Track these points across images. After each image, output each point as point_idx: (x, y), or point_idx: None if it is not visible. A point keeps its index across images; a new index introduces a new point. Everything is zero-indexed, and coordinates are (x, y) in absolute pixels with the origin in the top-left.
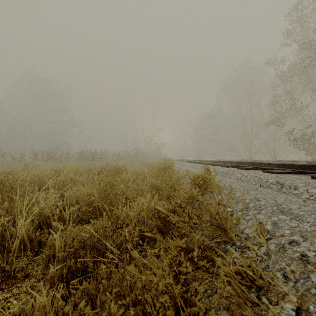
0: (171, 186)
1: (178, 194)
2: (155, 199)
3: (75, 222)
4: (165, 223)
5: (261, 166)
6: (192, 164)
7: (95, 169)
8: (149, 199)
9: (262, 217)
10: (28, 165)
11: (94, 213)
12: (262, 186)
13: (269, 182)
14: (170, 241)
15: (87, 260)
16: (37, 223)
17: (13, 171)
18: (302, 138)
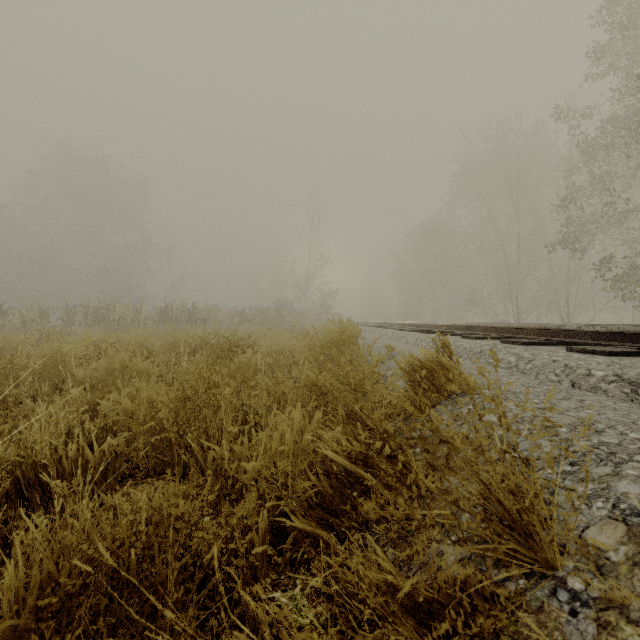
0: (355, 388)
1: (379, 414)
2: (315, 424)
3: (100, 489)
4: (342, 490)
5: (560, 336)
6: (397, 333)
7: (182, 344)
8: (299, 424)
9: (633, 489)
10: (47, 335)
11: (168, 452)
12: (579, 386)
13: (597, 378)
14: (356, 552)
15: (96, 637)
16: (15, 484)
17: (7, 348)
18: (632, 278)
